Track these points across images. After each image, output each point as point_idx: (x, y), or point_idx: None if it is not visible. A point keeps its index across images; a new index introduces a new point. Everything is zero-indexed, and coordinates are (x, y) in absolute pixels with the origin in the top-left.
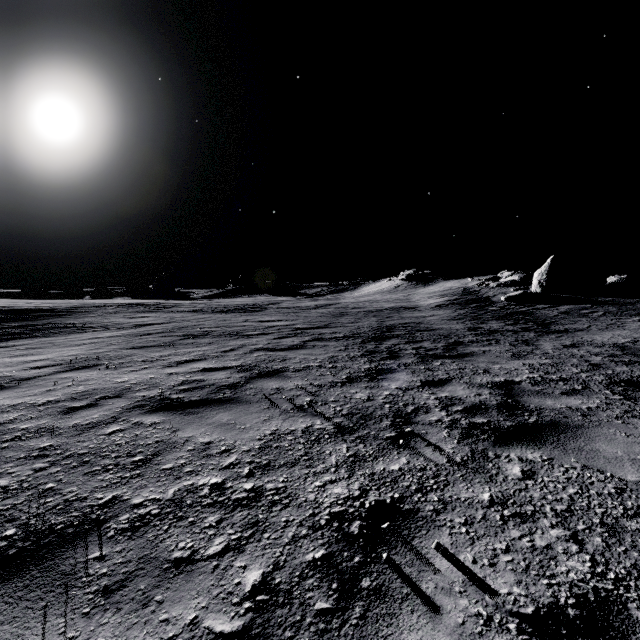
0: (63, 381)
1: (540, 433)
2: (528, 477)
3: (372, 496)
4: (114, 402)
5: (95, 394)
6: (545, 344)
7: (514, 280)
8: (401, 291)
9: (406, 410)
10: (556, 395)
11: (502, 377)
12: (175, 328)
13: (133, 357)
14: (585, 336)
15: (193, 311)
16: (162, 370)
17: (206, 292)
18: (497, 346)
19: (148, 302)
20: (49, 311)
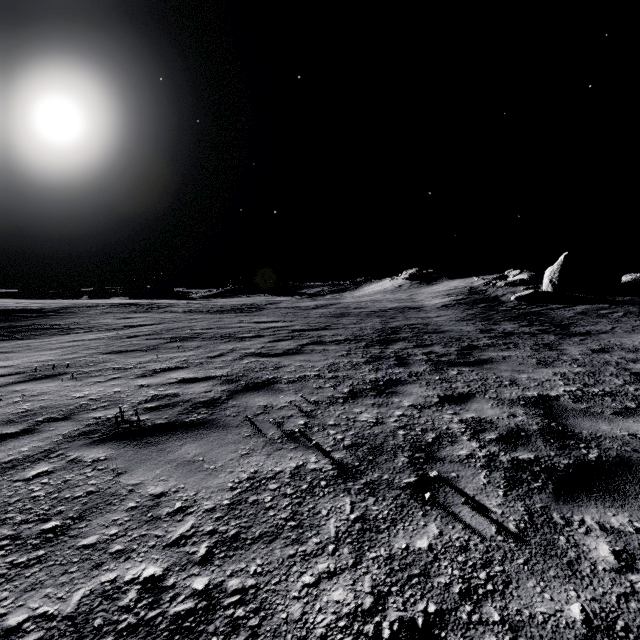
0: (12, 395)
1: (612, 478)
2: (628, 566)
3: (393, 610)
4: (57, 427)
5: (39, 415)
6: (570, 348)
7: (523, 279)
8: (404, 290)
9: (426, 439)
10: (609, 416)
11: (534, 390)
12: (164, 330)
13: (107, 364)
14: (612, 339)
15: (187, 311)
16: (133, 381)
17: (205, 292)
18: (517, 351)
19: (143, 302)
20: (36, 311)
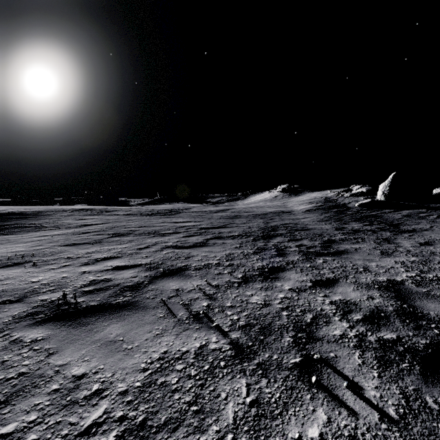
0: None
1: None
2: None
3: None
4: (10, 308)
5: None
6: (403, 242)
7: (363, 191)
8: (279, 200)
9: (305, 319)
10: None
11: (383, 276)
12: (108, 228)
13: (62, 254)
14: (432, 235)
15: (126, 214)
16: (78, 268)
17: (140, 200)
18: (364, 244)
19: (96, 208)
20: (20, 214)
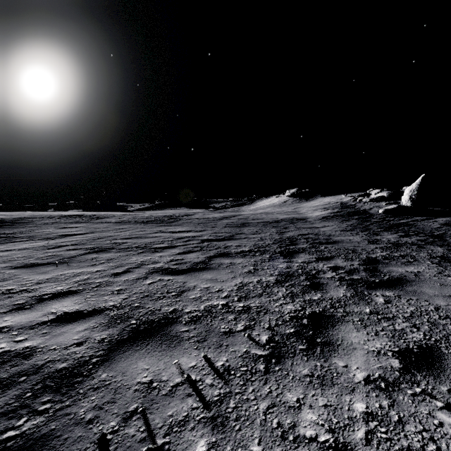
0: None
1: None
2: None
3: None
4: None
5: None
6: None
7: (383, 196)
8: (289, 205)
9: None
10: None
11: None
12: (90, 239)
13: (4, 283)
14: None
15: (118, 222)
16: None
17: (140, 206)
18: (421, 265)
19: (87, 214)
20: None
